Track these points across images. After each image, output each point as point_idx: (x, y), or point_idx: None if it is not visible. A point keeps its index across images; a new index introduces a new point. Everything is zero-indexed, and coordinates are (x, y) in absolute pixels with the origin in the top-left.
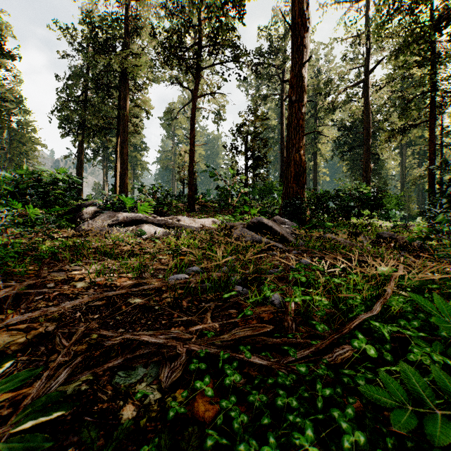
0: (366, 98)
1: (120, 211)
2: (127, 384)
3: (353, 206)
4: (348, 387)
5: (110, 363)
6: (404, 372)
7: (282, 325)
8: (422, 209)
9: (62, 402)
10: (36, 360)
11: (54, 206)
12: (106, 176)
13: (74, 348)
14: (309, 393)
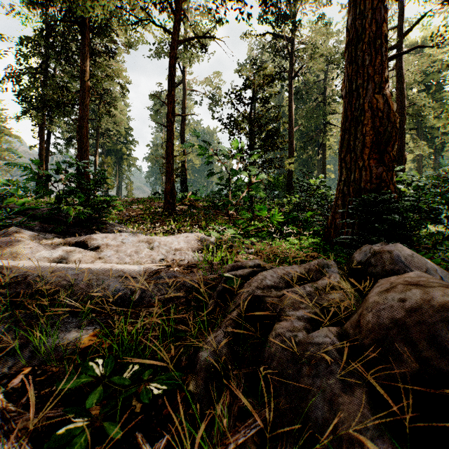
0: (399, 69)
1: None
2: None
3: None
4: None
5: None
6: None
7: None
8: None
9: None
10: None
11: None
12: None
13: None
14: None
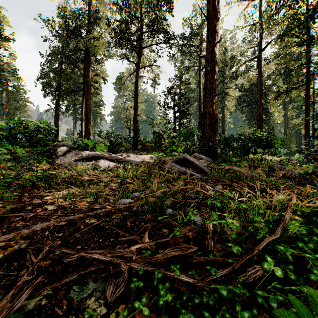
0: (259, 68)
1: (84, 150)
2: (80, 298)
3: (251, 146)
4: (261, 305)
5: (67, 278)
6: (310, 297)
7: (203, 243)
8: (299, 147)
9: (24, 316)
10: (9, 275)
11: (37, 147)
12: (75, 124)
13: (40, 263)
14: (229, 313)
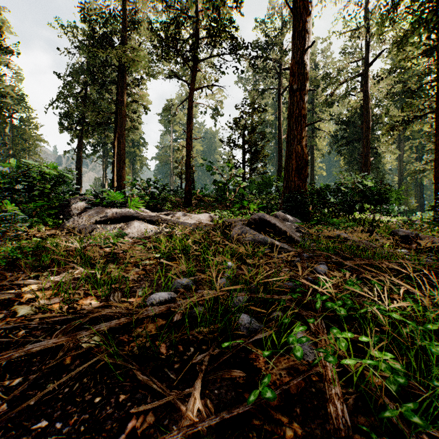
0: (365, 91)
1: (112, 207)
2: None
3: (356, 201)
4: None
5: None
6: None
7: (324, 410)
8: (420, 203)
9: None
10: None
11: (40, 201)
12: (105, 171)
13: None
14: None
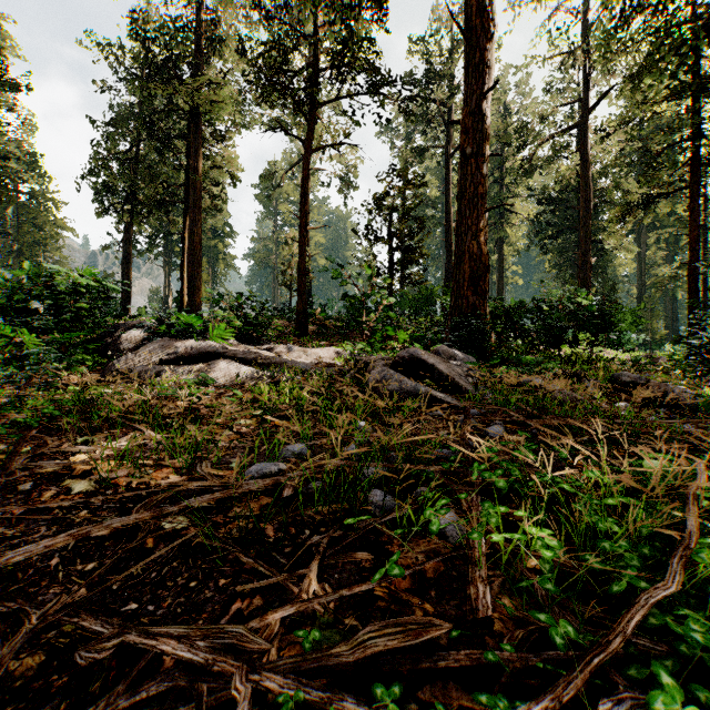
0: (583, 152)
1: (184, 337)
2: None
3: (565, 327)
4: None
5: None
6: None
7: (464, 593)
8: (672, 330)
9: None
10: None
11: (73, 330)
12: (168, 278)
13: (14, 665)
14: None
